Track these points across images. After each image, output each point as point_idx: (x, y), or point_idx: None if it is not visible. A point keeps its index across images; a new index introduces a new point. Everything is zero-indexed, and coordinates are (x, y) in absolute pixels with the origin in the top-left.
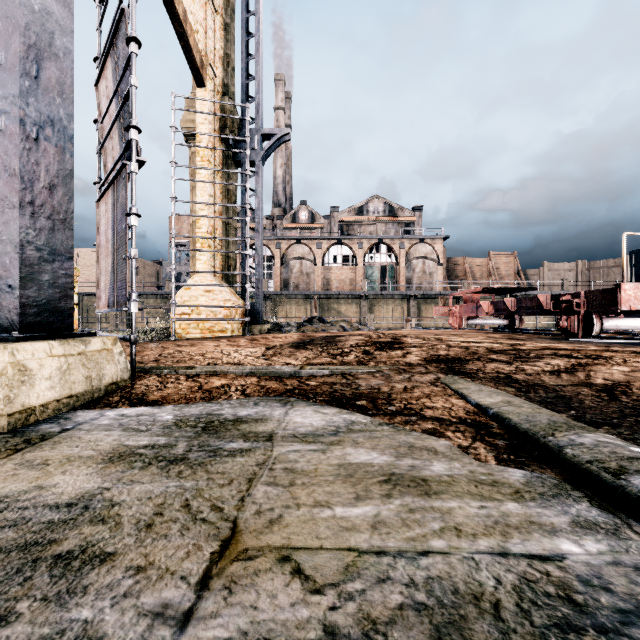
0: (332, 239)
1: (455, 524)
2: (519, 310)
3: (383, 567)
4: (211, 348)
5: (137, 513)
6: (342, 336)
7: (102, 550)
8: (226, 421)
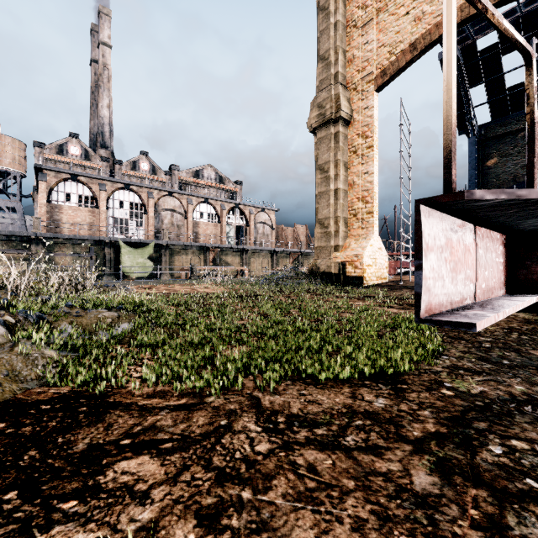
0: (200, 197)
1: None
2: None
3: None
4: None
5: None
6: None
7: None
8: None
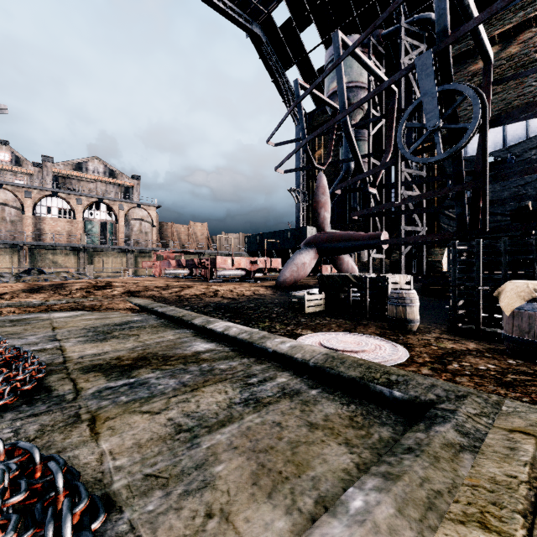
0: (46, 190)
1: (113, 320)
2: (188, 266)
3: (95, 324)
4: None
5: (18, 330)
6: (68, 283)
7: (18, 332)
8: (20, 319)
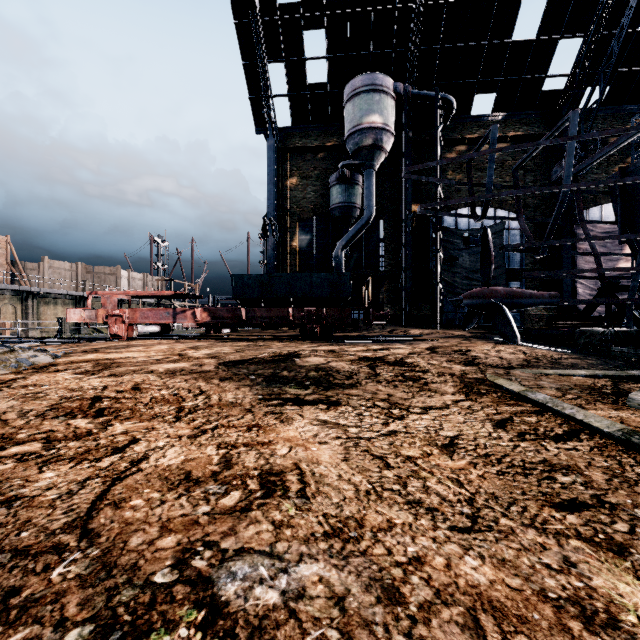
0: None
1: None
2: (252, 319)
3: None
4: (313, 446)
5: None
6: (293, 360)
7: None
8: None
